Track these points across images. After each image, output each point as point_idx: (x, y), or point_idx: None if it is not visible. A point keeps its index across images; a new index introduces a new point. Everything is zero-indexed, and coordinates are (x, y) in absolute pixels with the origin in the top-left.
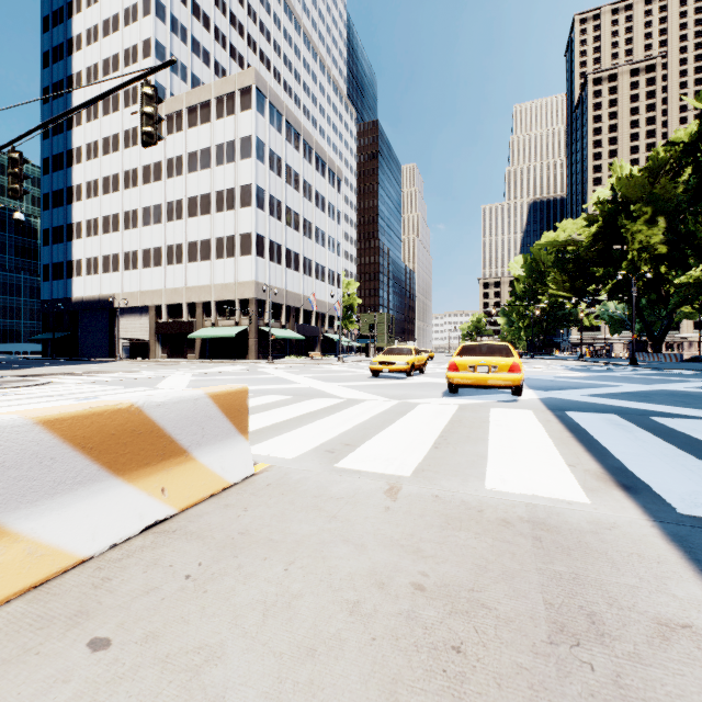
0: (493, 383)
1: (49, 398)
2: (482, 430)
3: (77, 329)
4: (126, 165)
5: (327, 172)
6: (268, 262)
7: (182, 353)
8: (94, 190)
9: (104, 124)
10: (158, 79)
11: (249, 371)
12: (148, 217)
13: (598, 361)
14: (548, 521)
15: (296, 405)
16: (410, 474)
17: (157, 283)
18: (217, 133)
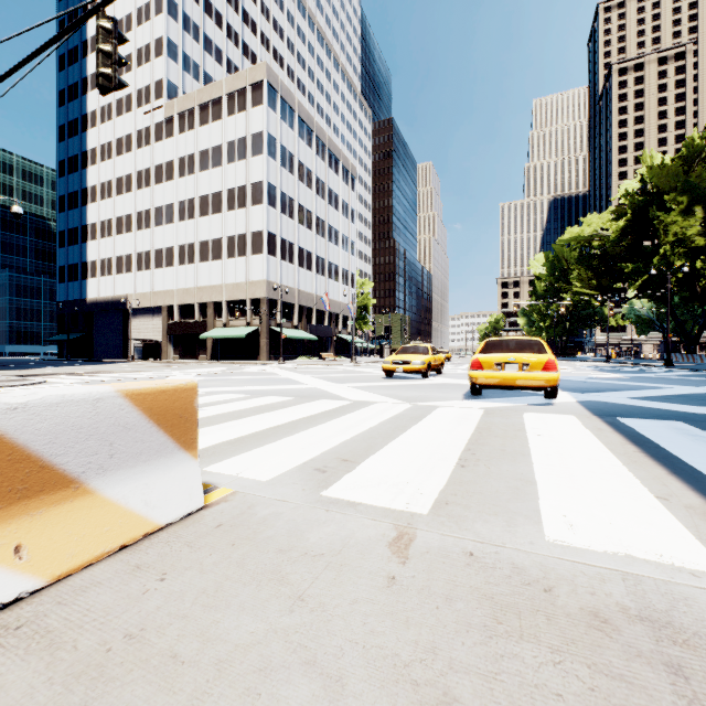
0: (524, 383)
1: None
2: (518, 441)
3: (91, 330)
4: (139, 165)
5: (340, 169)
6: (279, 261)
7: (194, 354)
8: (108, 191)
9: (118, 125)
10: (170, 78)
11: (256, 371)
12: (160, 217)
13: (627, 362)
14: (678, 619)
15: (294, 407)
16: (428, 510)
17: (169, 283)
18: (228, 130)
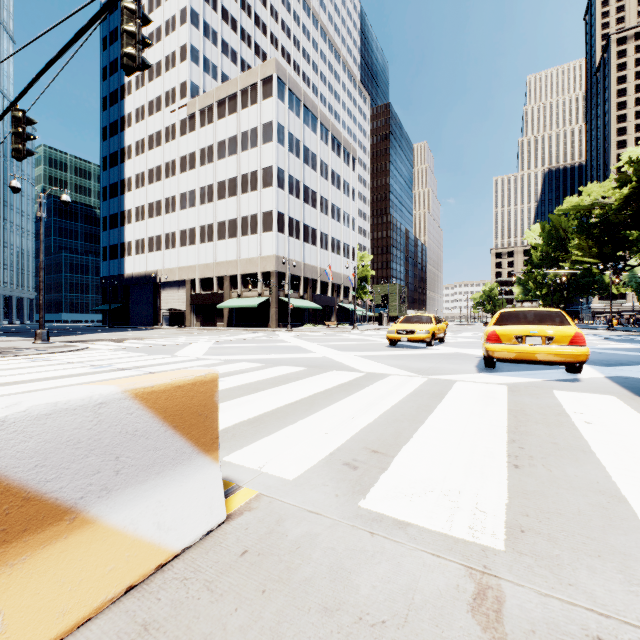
0: (548, 358)
1: (69, 365)
2: (567, 430)
3: (128, 301)
4: (167, 157)
5: (342, 152)
6: (287, 237)
7: (213, 322)
8: (142, 181)
9: (149, 123)
10: (193, 79)
11: (268, 338)
12: (184, 202)
13: (633, 330)
14: None
15: (309, 380)
16: (502, 541)
17: (192, 260)
18: (242, 121)
